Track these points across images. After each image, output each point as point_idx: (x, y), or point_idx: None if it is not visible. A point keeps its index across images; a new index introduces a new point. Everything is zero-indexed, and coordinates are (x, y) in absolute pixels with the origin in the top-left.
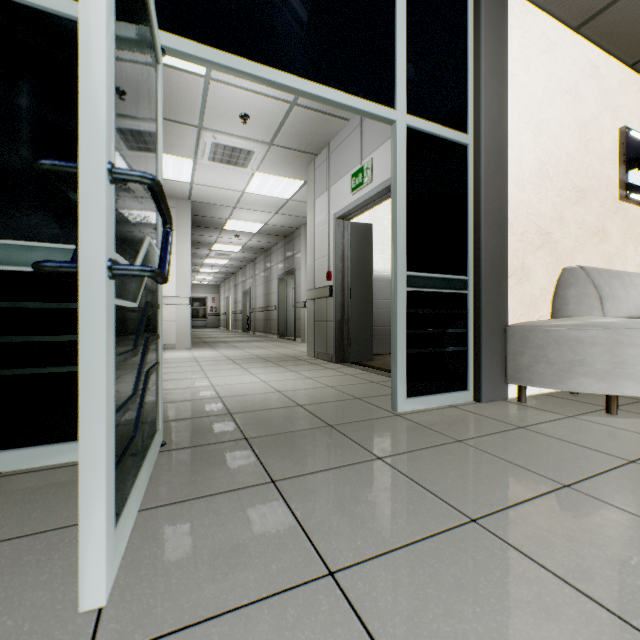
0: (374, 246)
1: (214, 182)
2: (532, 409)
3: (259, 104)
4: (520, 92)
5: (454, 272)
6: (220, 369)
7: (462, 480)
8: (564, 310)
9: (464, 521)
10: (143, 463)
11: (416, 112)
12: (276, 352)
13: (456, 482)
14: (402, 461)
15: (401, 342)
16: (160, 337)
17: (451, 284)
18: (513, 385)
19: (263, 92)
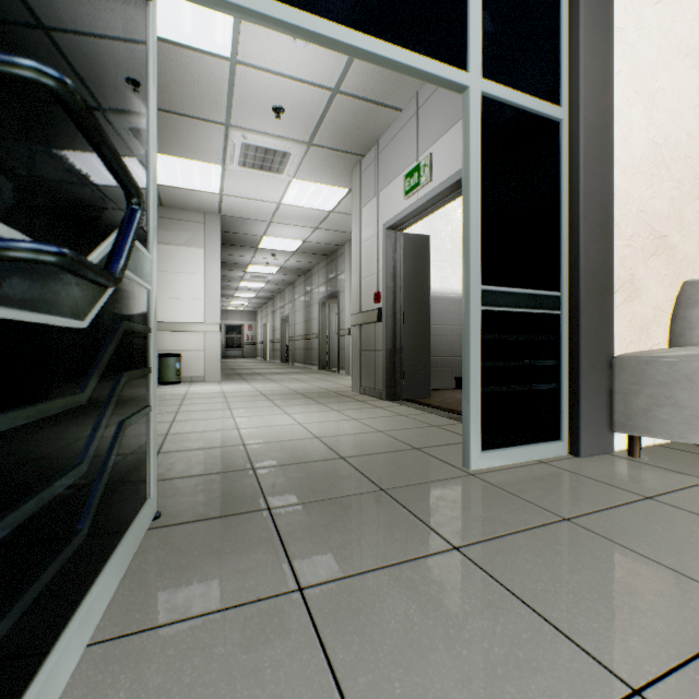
0: (430, 263)
1: (246, 192)
2: (653, 468)
3: (295, 93)
4: (628, 52)
5: (543, 286)
6: (250, 407)
7: (591, 596)
8: (688, 336)
9: (621, 694)
10: (109, 559)
11: (494, 77)
12: (316, 386)
13: (583, 600)
14: (490, 555)
15: (475, 378)
16: (152, 372)
17: (539, 302)
18: (620, 434)
19: (299, 77)
